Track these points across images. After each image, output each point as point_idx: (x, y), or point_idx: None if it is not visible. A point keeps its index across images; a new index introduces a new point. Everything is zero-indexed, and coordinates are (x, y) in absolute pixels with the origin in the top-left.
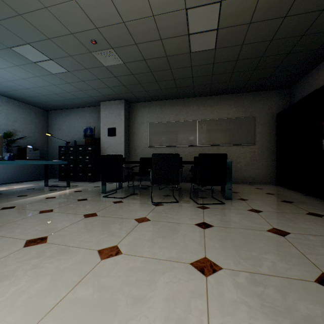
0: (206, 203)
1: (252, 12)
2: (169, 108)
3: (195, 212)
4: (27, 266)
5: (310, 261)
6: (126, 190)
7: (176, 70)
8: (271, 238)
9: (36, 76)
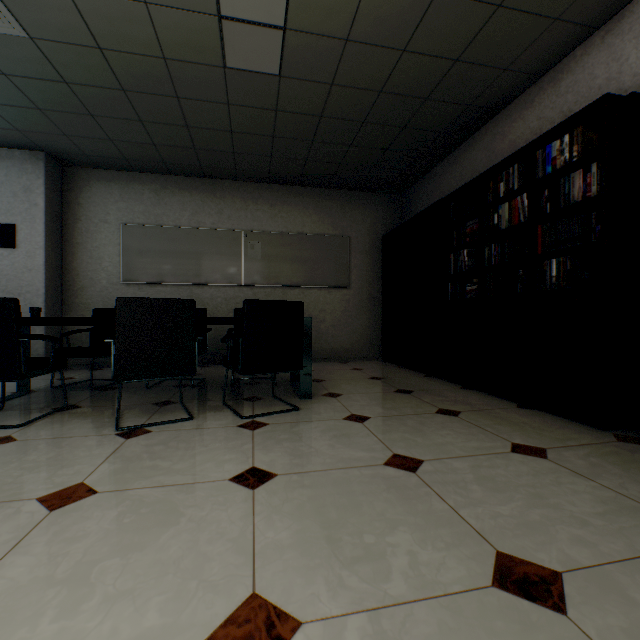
0: (261, 412)
1: (352, 16)
2: (177, 194)
3: (233, 443)
4: None
5: (470, 526)
6: (42, 399)
7: (192, 102)
8: (395, 481)
9: None
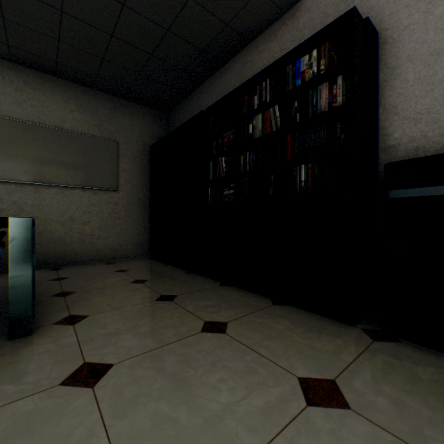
0: None
1: None
2: None
3: None
4: None
5: None
6: None
7: None
8: None
9: None
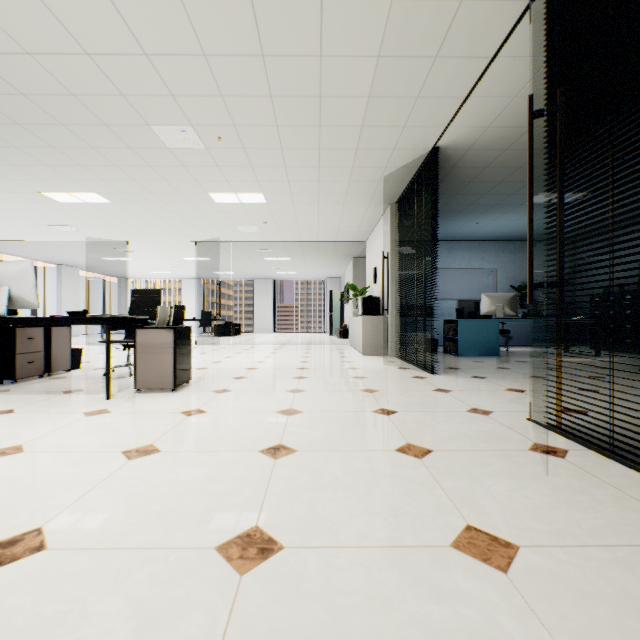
0: None
1: None
2: None
3: None
4: (529, 381)
5: None
6: None
7: None
8: None
9: (551, 213)
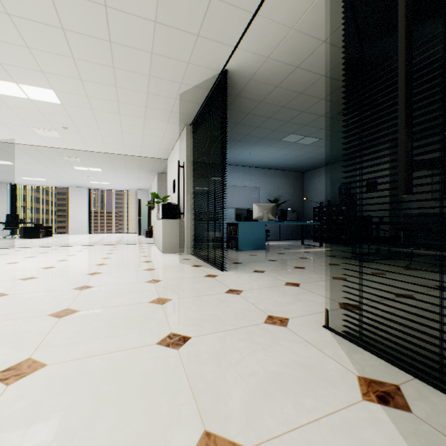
0: None
1: None
2: None
3: None
4: (296, 273)
5: None
6: (382, 255)
7: None
8: None
9: (295, 150)
